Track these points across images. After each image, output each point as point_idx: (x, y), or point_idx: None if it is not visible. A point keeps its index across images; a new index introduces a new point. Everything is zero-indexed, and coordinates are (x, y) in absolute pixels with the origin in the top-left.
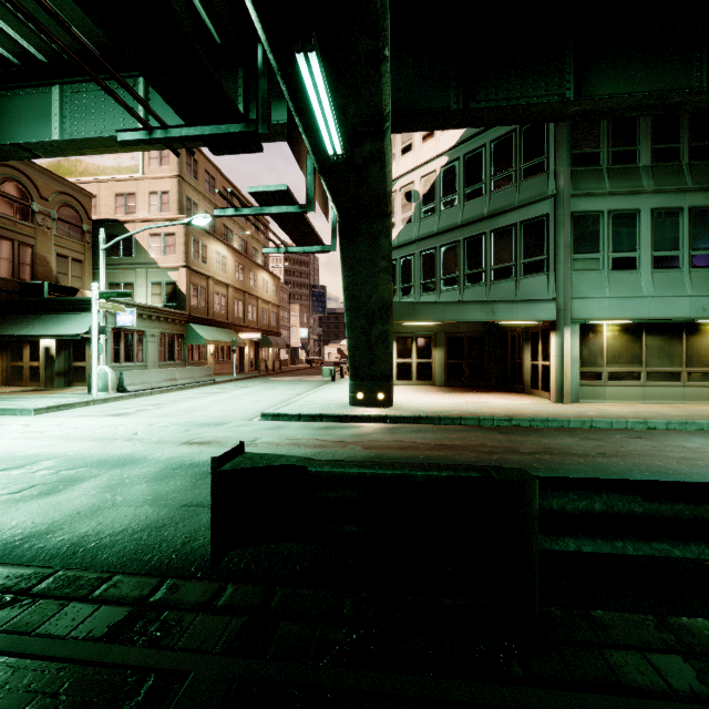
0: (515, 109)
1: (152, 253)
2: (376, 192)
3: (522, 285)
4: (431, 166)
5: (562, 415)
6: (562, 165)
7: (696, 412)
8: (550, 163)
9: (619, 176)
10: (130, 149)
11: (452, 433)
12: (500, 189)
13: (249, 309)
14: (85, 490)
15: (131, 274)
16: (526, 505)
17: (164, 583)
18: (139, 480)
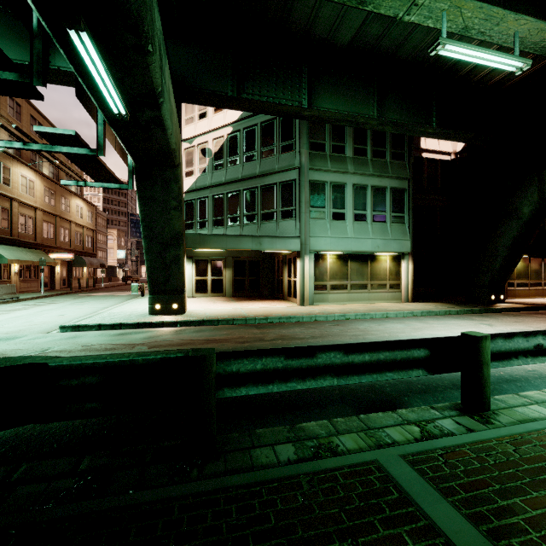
0: (271, 105)
1: None
2: (162, 147)
3: (280, 225)
4: (220, 132)
5: (299, 314)
6: (303, 148)
7: (372, 308)
8: (297, 145)
9: (336, 161)
10: None
11: (223, 331)
12: (267, 158)
13: (61, 232)
14: None
15: None
16: (208, 370)
17: None
18: None
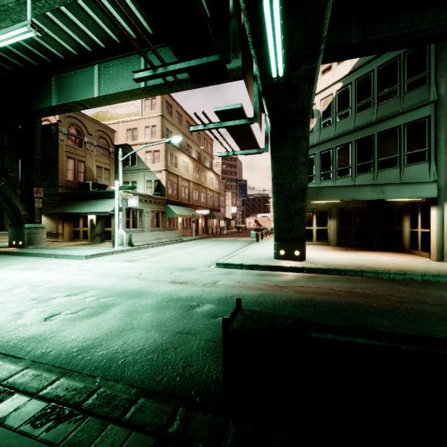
0: (407, 35)
1: (146, 162)
2: (302, 105)
3: (405, 171)
4: (329, 91)
5: None
6: (442, 77)
7: None
8: (431, 76)
9: None
10: (136, 97)
11: (360, 283)
12: (386, 101)
13: (202, 195)
14: (114, 314)
15: (135, 176)
16: None
17: (177, 412)
18: (146, 308)
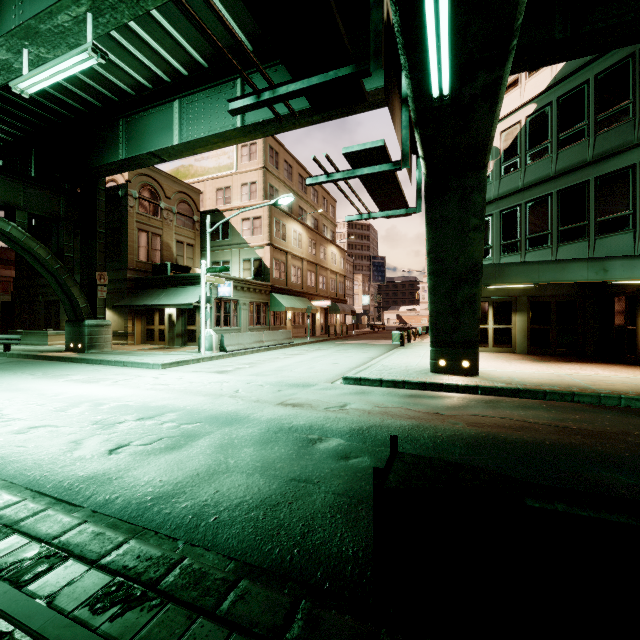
0: None
1: (243, 234)
2: (476, 139)
3: None
4: (514, 118)
5: None
6: None
7: None
8: None
9: None
10: (230, 143)
11: (571, 413)
12: (609, 128)
13: (320, 280)
14: (202, 448)
15: (228, 253)
16: None
17: (298, 607)
18: (246, 441)
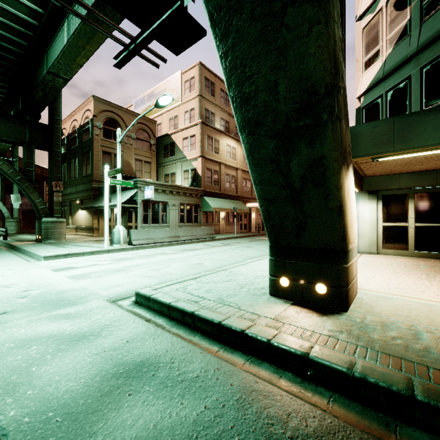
0: None
1: (183, 151)
2: None
3: None
4: None
5: None
6: None
7: None
8: None
9: None
10: (95, 43)
11: None
12: None
13: None
14: None
15: (174, 167)
16: None
17: None
18: None
